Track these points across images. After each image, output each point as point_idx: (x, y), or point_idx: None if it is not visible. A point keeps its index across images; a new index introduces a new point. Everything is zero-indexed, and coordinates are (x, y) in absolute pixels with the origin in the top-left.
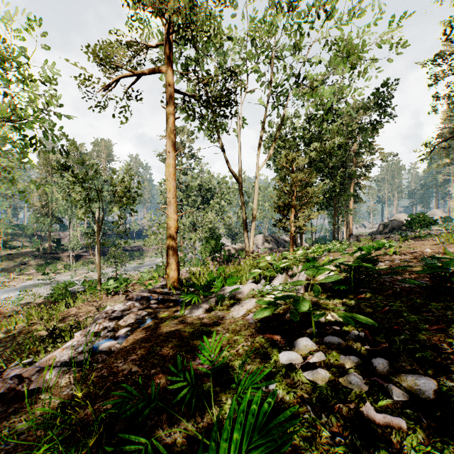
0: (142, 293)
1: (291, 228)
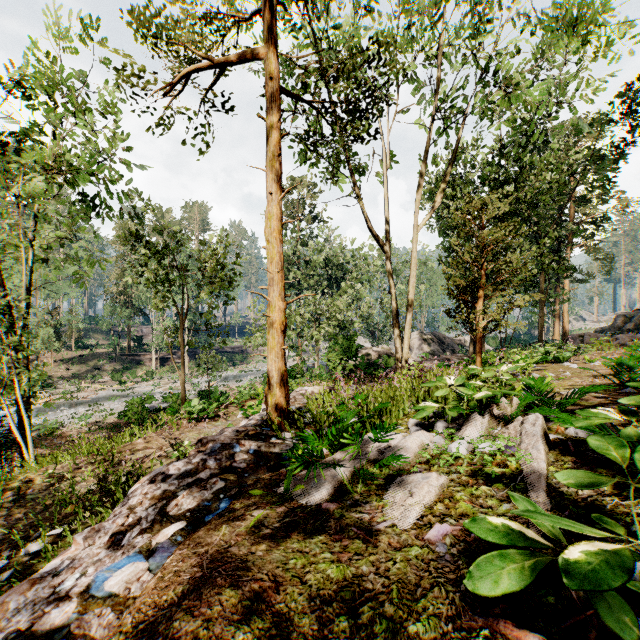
0: (223, 437)
1: (480, 323)
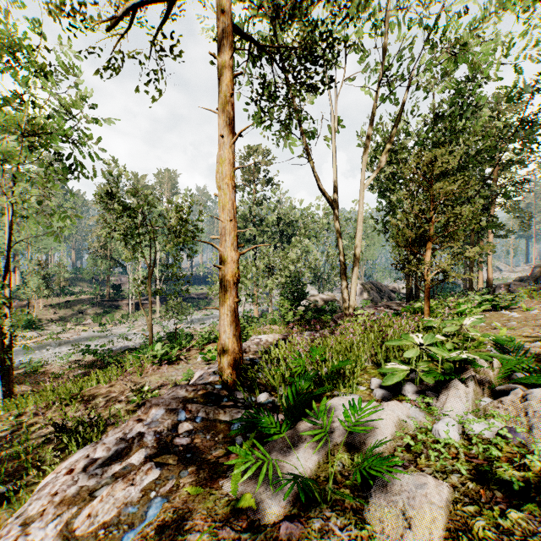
0: (168, 401)
1: (430, 274)
